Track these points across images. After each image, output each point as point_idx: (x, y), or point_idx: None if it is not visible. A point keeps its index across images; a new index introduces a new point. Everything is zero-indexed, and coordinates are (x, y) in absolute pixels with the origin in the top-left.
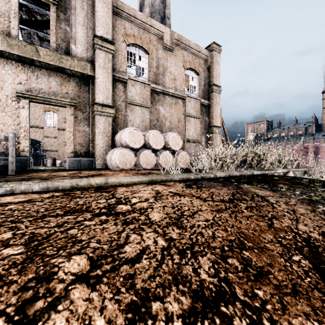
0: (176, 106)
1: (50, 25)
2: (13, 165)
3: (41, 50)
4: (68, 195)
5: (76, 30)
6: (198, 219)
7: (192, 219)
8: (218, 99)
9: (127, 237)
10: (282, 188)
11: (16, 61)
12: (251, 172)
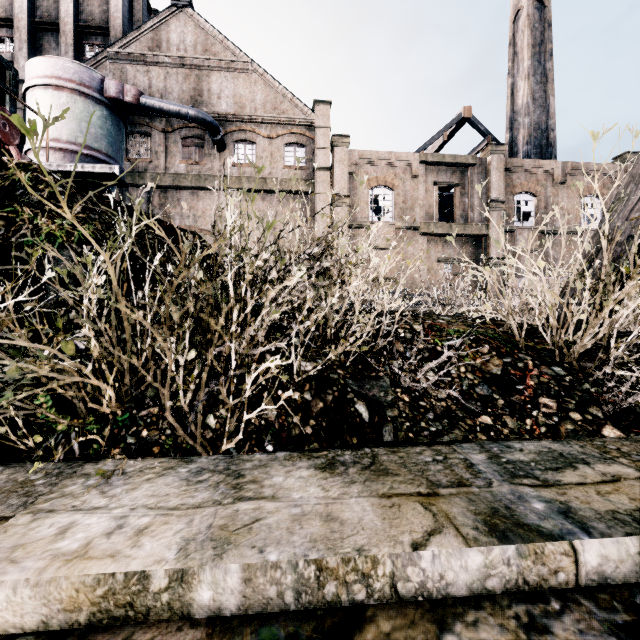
0: (569, 245)
1: (456, 203)
2: None
3: (453, 225)
4: None
5: (473, 200)
6: None
7: None
8: None
9: None
10: None
11: (436, 237)
12: None
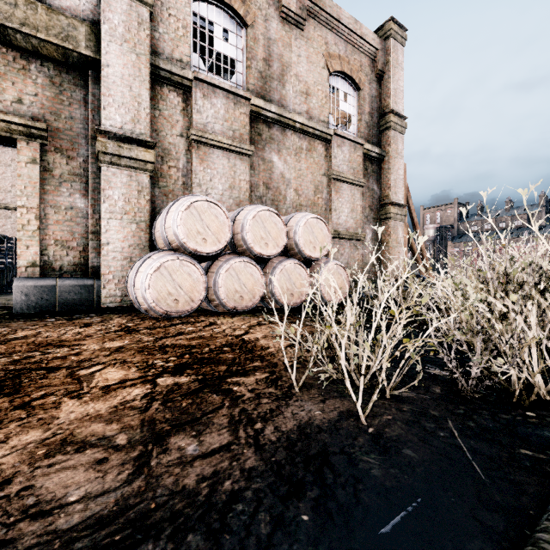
0: (310, 157)
1: None
2: None
3: None
4: None
5: None
6: None
7: None
8: (399, 144)
9: None
10: None
11: None
12: None
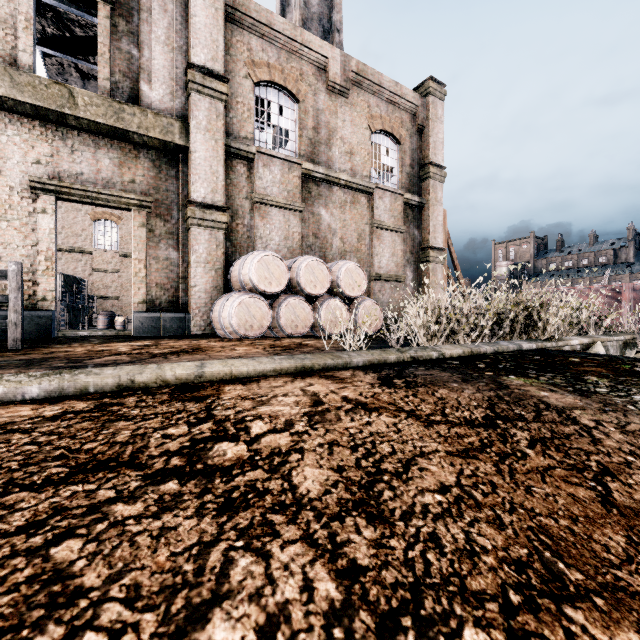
0: (354, 208)
1: (99, 44)
2: (17, 330)
3: (81, 94)
4: (102, 411)
5: (152, 54)
6: (420, 486)
7: (404, 484)
8: (439, 192)
9: (225, 568)
10: (598, 385)
11: (30, 118)
12: (516, 345)
